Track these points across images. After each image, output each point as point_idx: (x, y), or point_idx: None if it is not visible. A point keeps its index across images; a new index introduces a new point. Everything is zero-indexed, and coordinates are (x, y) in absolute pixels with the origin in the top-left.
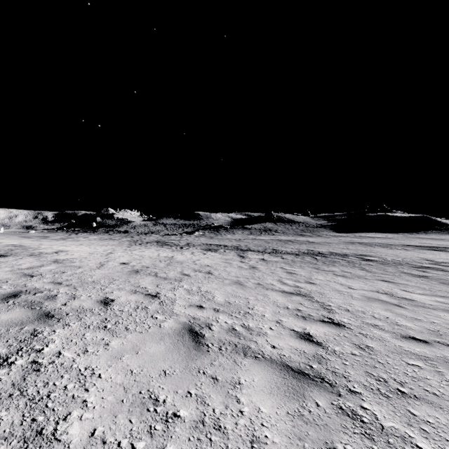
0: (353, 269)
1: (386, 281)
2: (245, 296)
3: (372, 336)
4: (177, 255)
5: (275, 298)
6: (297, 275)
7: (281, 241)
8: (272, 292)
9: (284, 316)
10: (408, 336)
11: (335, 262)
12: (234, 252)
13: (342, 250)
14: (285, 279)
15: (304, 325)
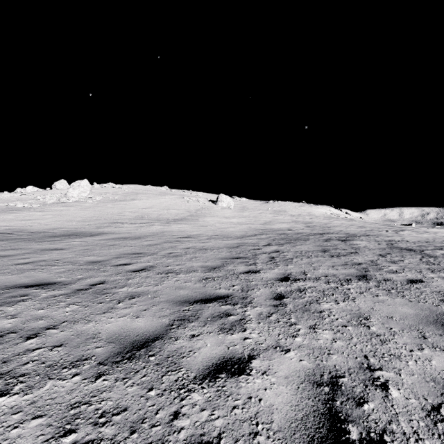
0: None
1: None
2: None
3: None
4: None
5: None
6: None
7: None
8: None
9: None
10: None
11: None
12: None
13: None
14: None
15: None
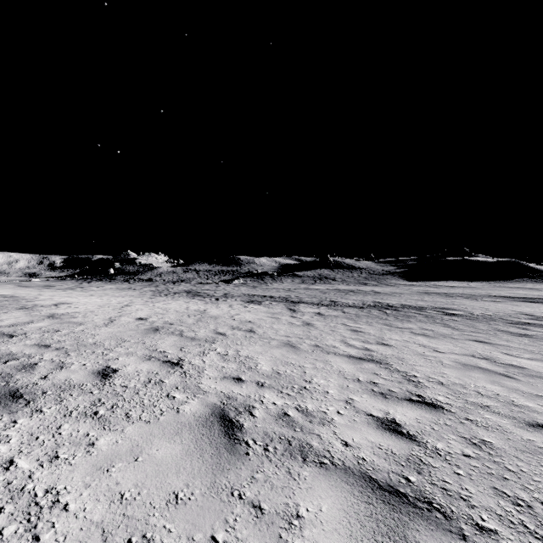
0: (435, 325)
1: (480, 342)
2: (299, 363)
3: (486, 424)
4: (211, 308)
5: (340, 366)
6: (365, 334)
7: (340, 291)
8: (335, 357)
9: (355, 392)
10: (536, 423)
11: (410, 317)
12: (283, 304)
13: (417, 301)
14: (350, 339)
15: (386, 406)
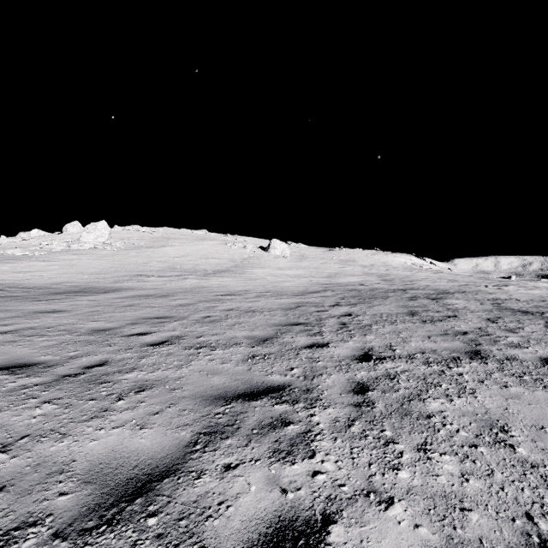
0: None
1: None
2: None
3: None
4: None
5: None
6: None
7: None
8: None
9: None
10: None
11: None
12: None
13: None
14: None
15: None
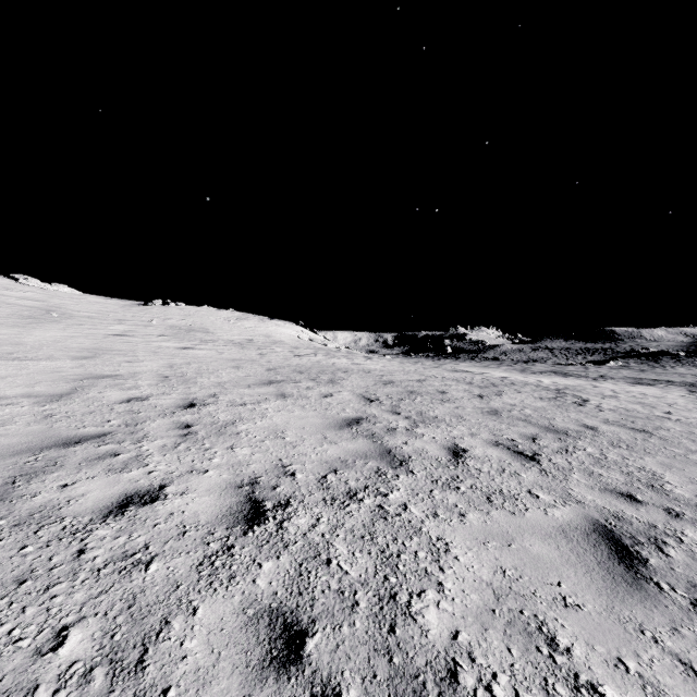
0: None
1: None
2: (675, 402)
3: None
4: (595, 383)
5: None
6: None
7: None
8: None
9: None
10: None
11: None
12: (683, 388)
13: None
14: None
15: None
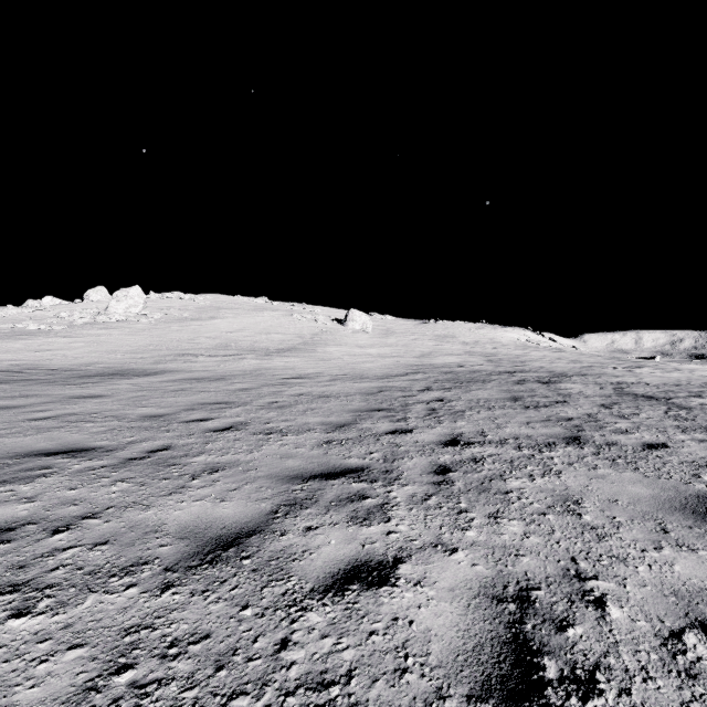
0: None
1: None
2: None
3: None
4: None
5: None
6: None
7: None
8: None
9: None
10: None
11: None
12: None
13: None
14: None
15: None
